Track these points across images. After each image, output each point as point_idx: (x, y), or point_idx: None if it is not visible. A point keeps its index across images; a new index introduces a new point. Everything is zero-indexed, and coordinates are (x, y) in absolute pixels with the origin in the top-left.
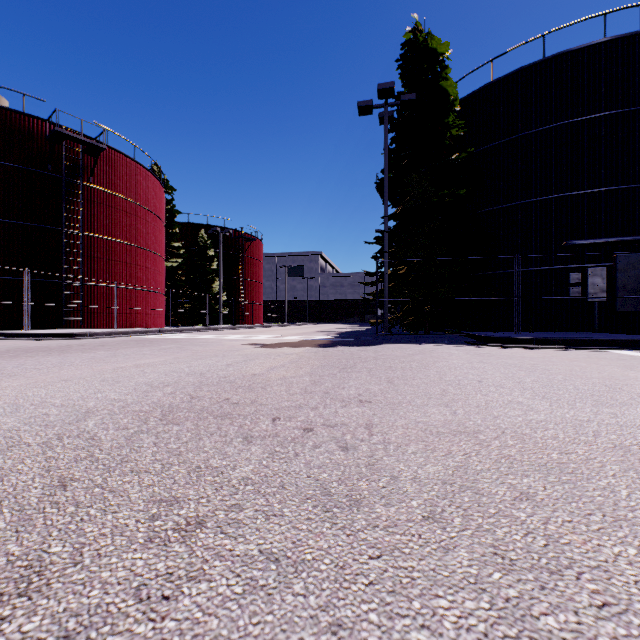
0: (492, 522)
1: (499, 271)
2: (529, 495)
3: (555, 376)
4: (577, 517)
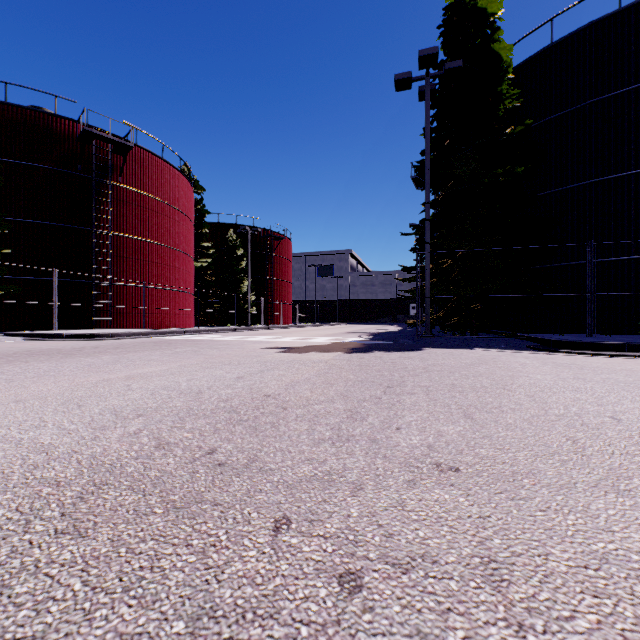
0: None
1: (561, 263)
2: None
3: None
4: None
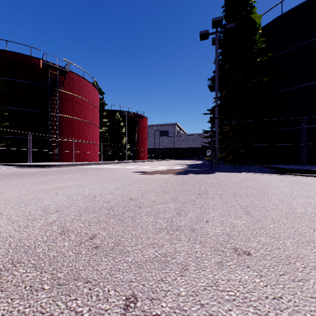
0: None
1: (286, 128)
2: None
3: None
4: None
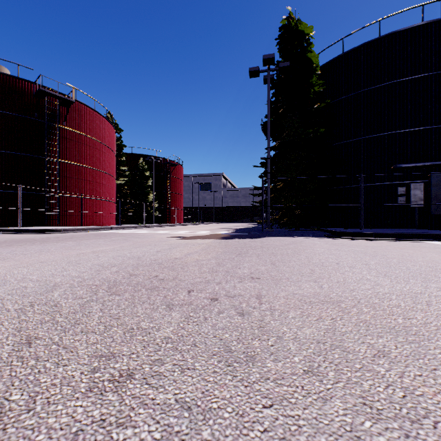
0: (359, 376)
1: (348, 186)
2: (385, 353)
3: (391, 260)
4: (425, 372)
